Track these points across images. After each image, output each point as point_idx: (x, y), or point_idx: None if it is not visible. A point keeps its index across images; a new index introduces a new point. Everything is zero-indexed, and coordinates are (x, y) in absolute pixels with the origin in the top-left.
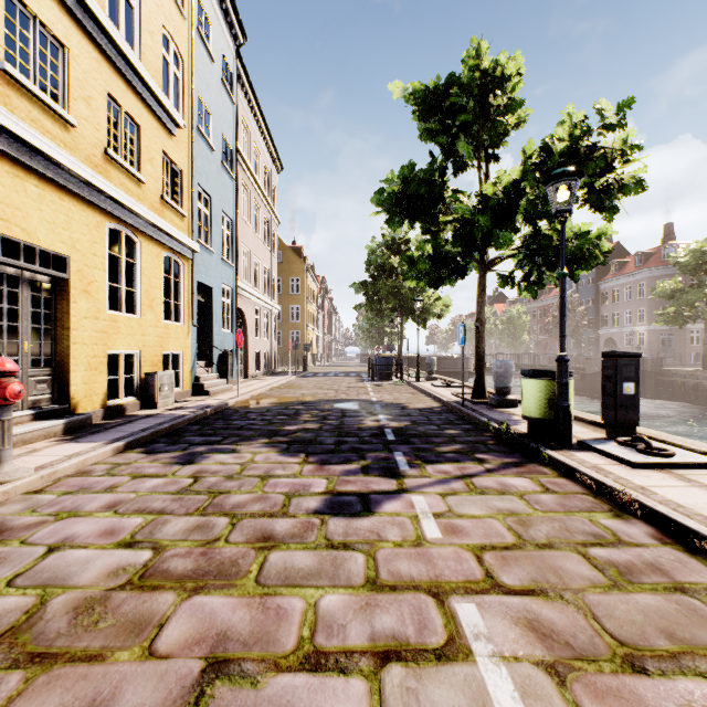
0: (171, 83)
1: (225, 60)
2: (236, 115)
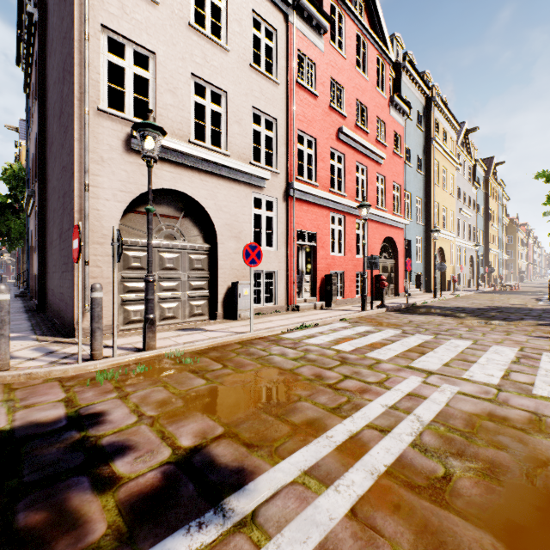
0: (495, 220)
1: (500, 197)
2: (502, 208)
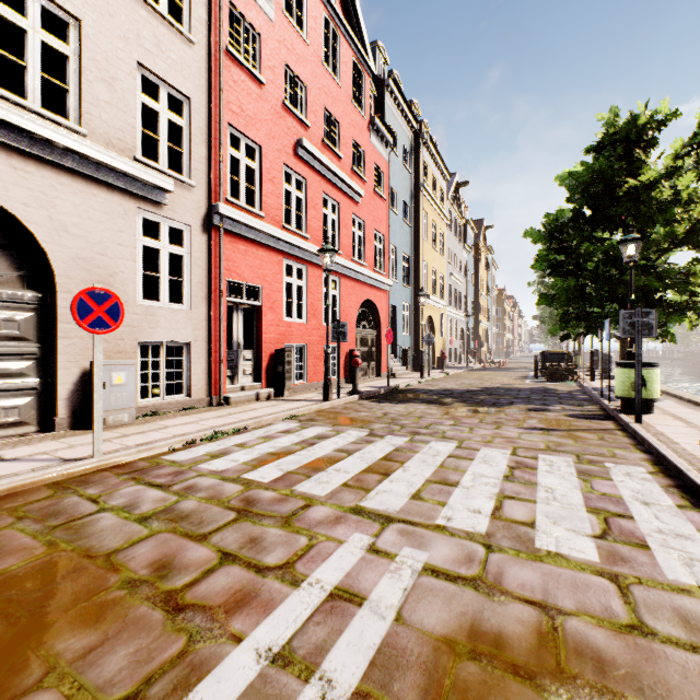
0: (485, 290)
1: (489, 264)
2: (491, 277)
